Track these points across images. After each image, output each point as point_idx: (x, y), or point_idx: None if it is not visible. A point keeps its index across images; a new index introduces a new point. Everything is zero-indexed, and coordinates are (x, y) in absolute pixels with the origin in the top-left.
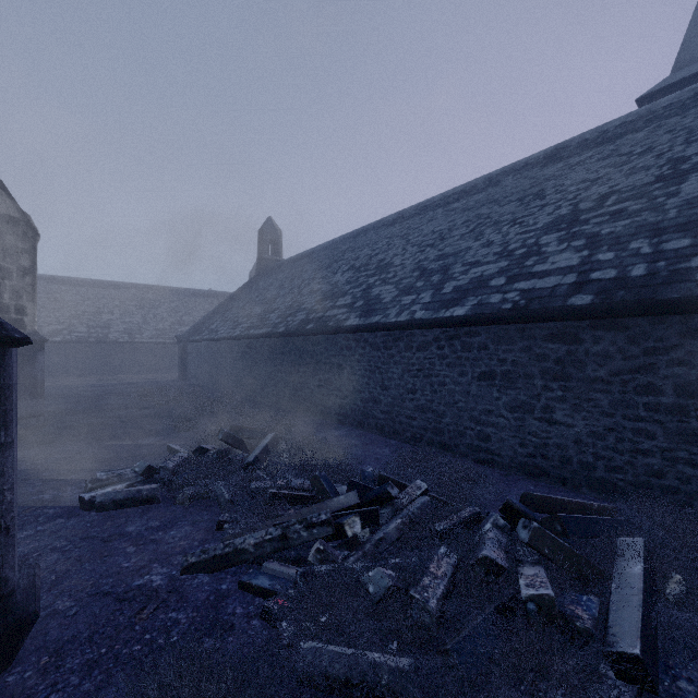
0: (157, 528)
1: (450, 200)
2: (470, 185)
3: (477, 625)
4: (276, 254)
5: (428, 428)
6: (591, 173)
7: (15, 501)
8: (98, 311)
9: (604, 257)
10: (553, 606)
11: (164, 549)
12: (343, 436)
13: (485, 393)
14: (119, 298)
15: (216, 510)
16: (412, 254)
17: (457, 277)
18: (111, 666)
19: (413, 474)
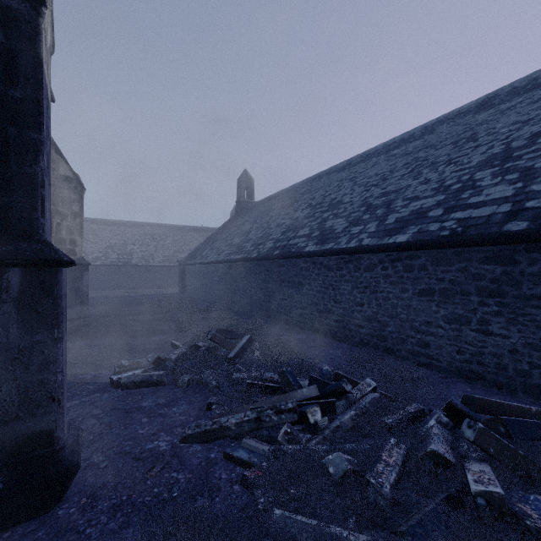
0: (163, 405)
1: (391, 147)
2: (408, 135)
3: (428, 513)
4: (250, 198)
5: (373, 334)
6: (522, 116)
7: (65, 380)
8: (125, 243)
9: (539, 188)
10: (503, 504)
11: (168, 421)
12: (302, 339)
13: (425, 307)
14: (138, 233)
15: (206, 394)
16: (359, 193)
17: (399, 210)
18: (130, 511)
19: (362, 373)
